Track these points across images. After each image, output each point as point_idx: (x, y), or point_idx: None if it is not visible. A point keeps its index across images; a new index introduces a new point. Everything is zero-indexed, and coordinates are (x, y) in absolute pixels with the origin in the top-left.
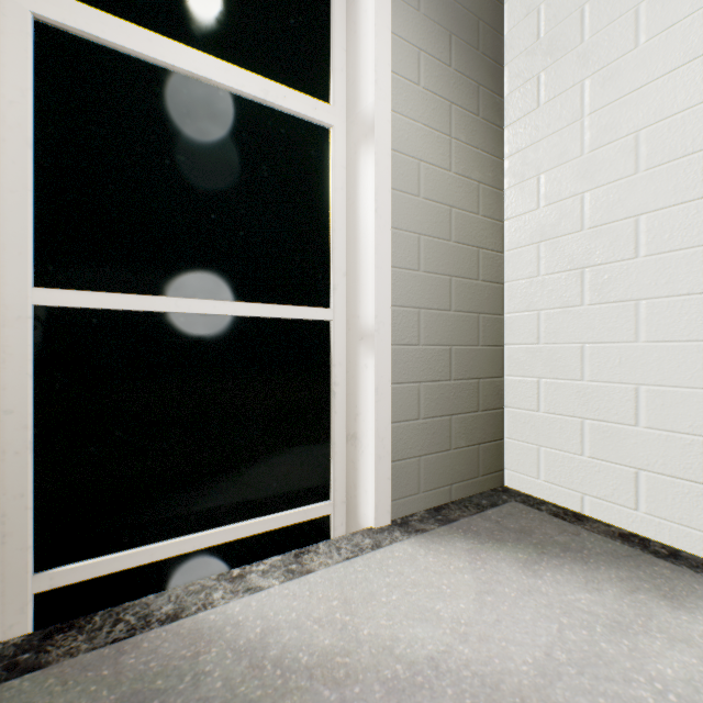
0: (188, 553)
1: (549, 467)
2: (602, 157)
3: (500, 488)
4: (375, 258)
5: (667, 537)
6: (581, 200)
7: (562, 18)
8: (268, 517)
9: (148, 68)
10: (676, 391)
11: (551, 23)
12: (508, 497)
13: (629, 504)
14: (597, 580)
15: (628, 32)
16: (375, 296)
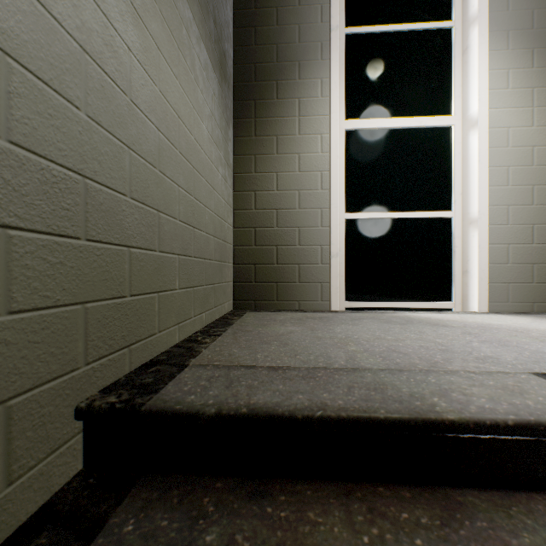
0: (389, 308)
1: None
2: None
3: None
4: (478, 184)
5: None
6: None
7: None
8: (421, 302)
9: (375, 131)
10: None
11: None
12: None
13: None
14: None
15: None
16: (478, 202)
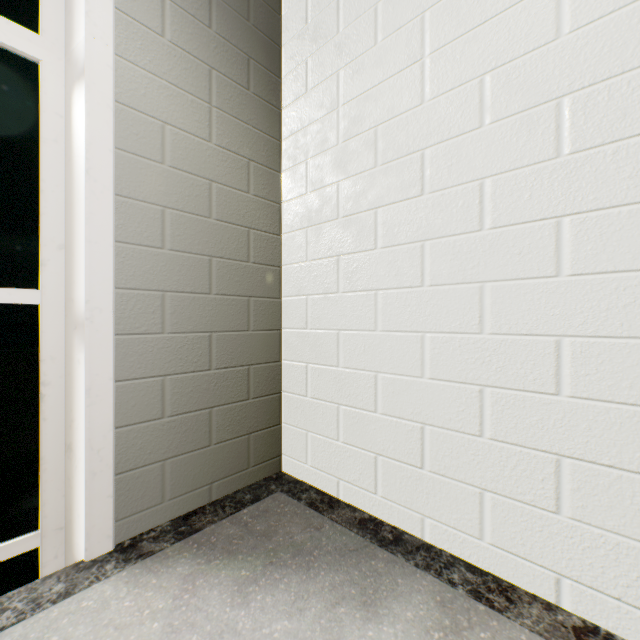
0: None
1: (315, 452)
2: (352, 148)
3: (275, 475)
4: (86, 230)
5: (396, 520)
6: (338, 188)
7: (324, 6)
8: None
9: None
10: (402, 379)
11: (316, 10)
12: (276, 486)
13: (371, 488)
14: (307, 595)
15: (370, 29)
16: (86, 276)
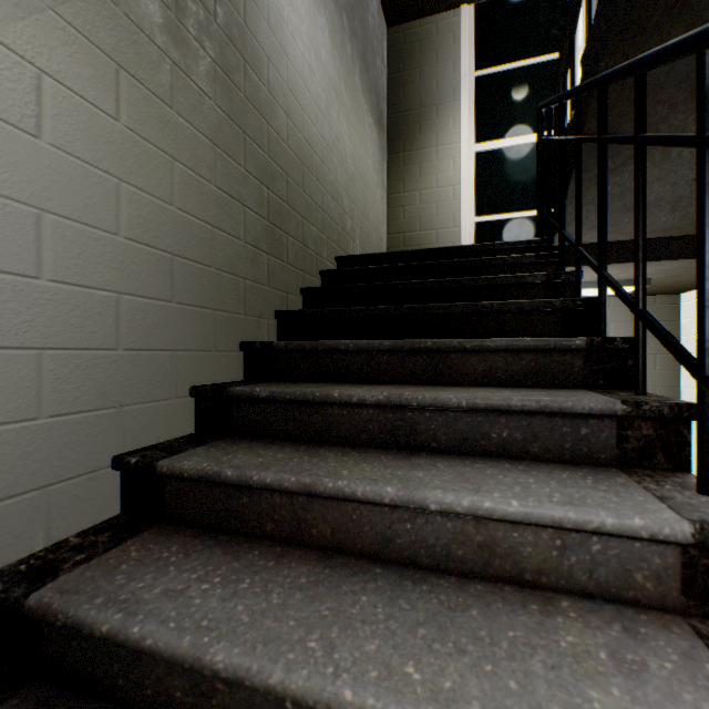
0: None
1: None
2: None
3: None
4: None
5: None
6: None
7: None
8: None
9: (500, 150)
10: None
11: None
12: None
13: None
14: None
15: None
16: None
